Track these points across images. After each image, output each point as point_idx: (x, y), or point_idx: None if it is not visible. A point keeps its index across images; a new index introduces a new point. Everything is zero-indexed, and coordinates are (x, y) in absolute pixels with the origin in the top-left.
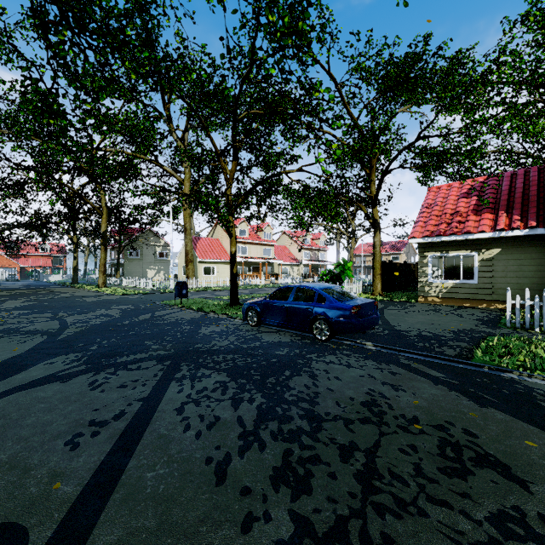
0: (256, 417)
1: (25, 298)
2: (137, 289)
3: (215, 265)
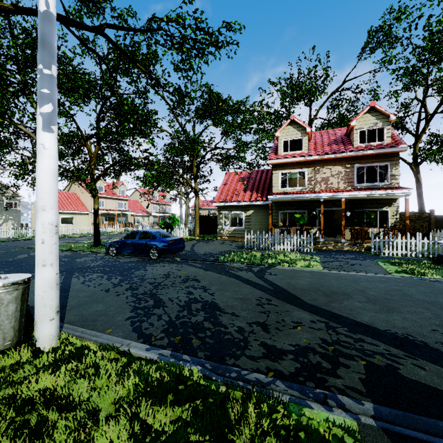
0: (119, 281)
1: None
2: None
3: (73, 215)
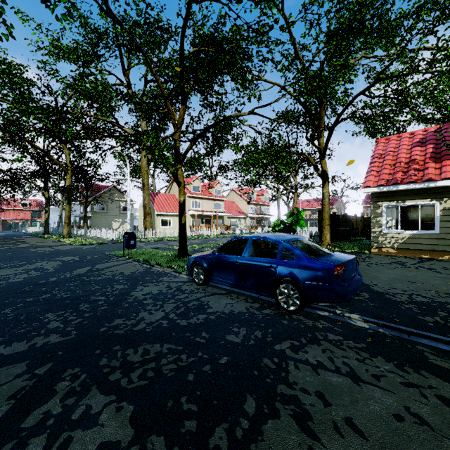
0: None
1: None
2: (98, 239)
3: (171, 217)
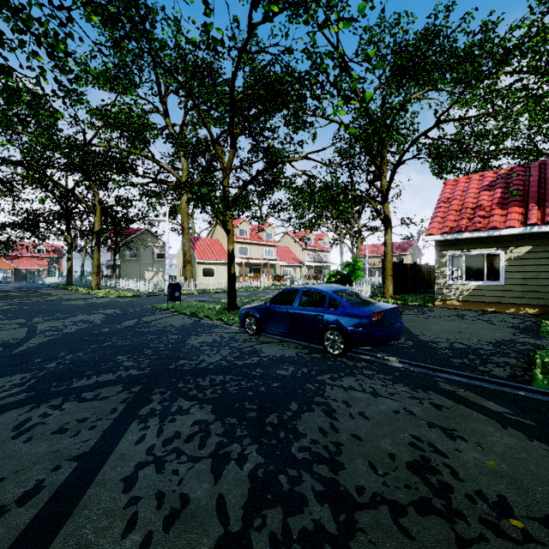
0: (247, 498)
1: (8, 301)
2: (132, 291)
3: (215, 266)
